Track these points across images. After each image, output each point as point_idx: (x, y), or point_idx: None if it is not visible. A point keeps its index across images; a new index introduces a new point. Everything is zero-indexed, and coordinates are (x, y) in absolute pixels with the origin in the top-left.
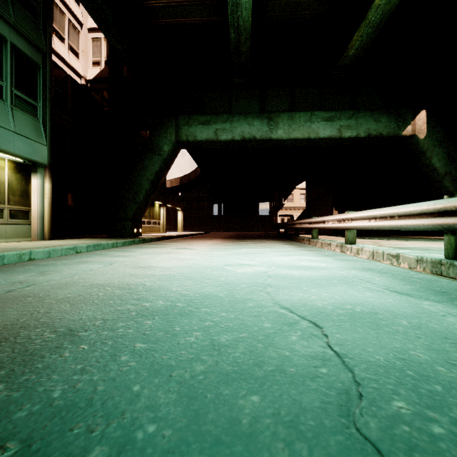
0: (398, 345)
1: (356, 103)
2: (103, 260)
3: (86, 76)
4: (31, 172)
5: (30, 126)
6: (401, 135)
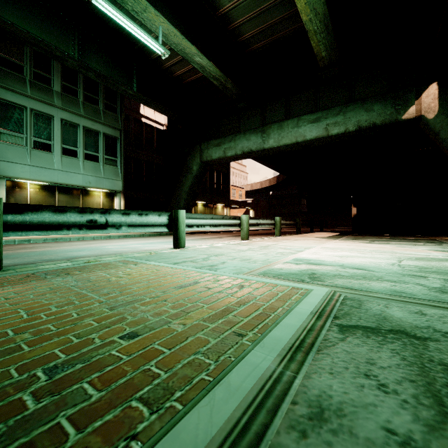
0: (32, 257)
1: (353, 95)
2: (94, 241)
3: (167, 123)
4: (114, 196)
5: (112, 172)
6: (402, 119)
